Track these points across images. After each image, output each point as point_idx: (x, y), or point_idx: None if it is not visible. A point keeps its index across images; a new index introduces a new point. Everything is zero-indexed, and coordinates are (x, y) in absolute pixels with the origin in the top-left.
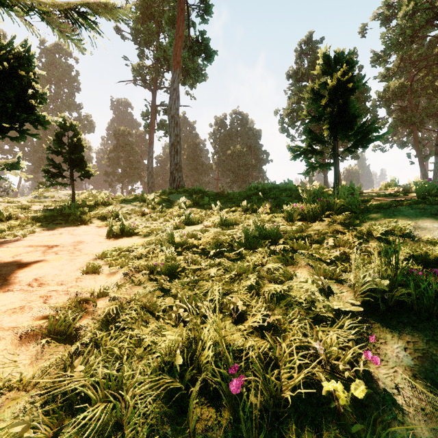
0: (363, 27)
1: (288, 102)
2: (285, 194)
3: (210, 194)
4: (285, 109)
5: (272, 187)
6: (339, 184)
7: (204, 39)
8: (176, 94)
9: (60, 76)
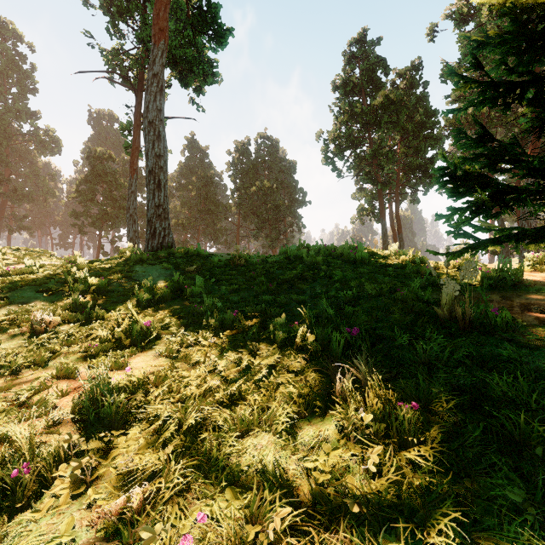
0: (431, 27)
1: (334, 124)
2: (370, 285)
3: (214, 263)
4: (330, 132)
5: (327, 256)
6: (400, 236)
7: (210, 4)
8: (158, 85)
9: (3, 69)
